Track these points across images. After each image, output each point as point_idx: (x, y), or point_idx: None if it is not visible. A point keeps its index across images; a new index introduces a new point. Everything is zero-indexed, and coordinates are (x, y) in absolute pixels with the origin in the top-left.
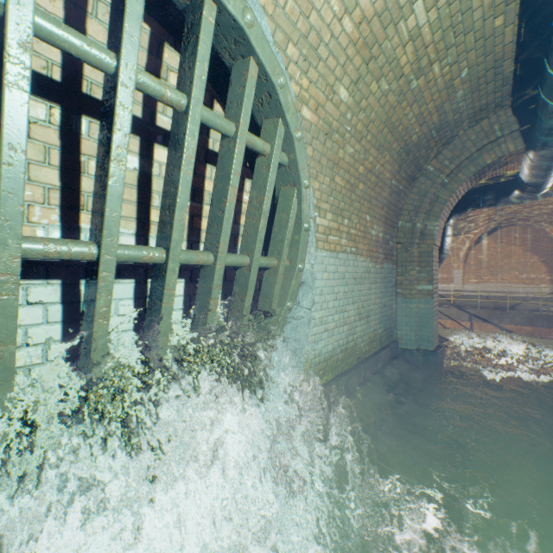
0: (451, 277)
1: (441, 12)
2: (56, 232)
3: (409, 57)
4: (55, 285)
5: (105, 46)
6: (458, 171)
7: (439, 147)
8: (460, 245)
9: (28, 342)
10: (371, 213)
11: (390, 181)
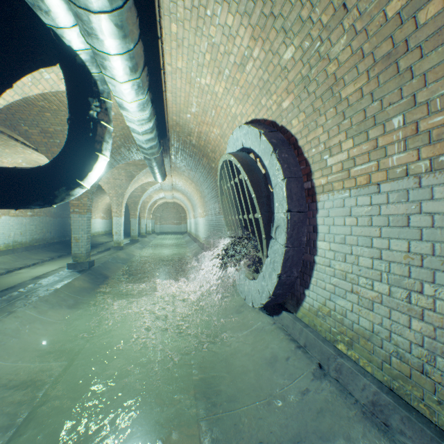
0: None
1: None
2: None
3: None
4: None
5: None
6: None
7: None
8: None
9: None
10: None
11: None
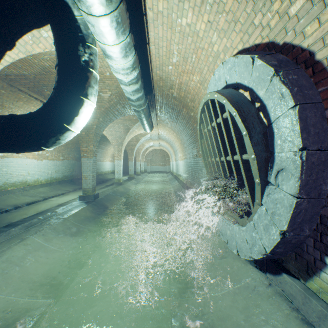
0: None
1: None
2: None
3: None
4: None
5: None
6: None
7: None
8: None
9: None
10: None
11: None
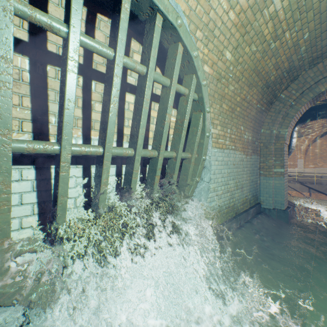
0: (296, 164)
1: (291, 0)
2: (80, 141)
3: (269, 30)
4: (80, 168)
5: (103, 43)
6: (301, 97)
7: (288, 82)
8: (302, 143)
9: (68, 196)
10: (244, 125)
11: (256, 105)
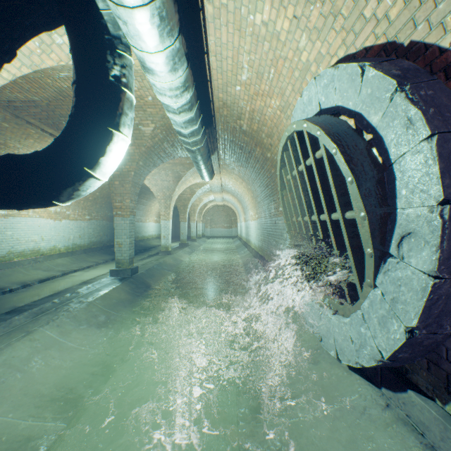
0: None
1: None
2: None
3: None
4: None
5: None
6: None
7: None
8: None
9: None
10: None
11: None
